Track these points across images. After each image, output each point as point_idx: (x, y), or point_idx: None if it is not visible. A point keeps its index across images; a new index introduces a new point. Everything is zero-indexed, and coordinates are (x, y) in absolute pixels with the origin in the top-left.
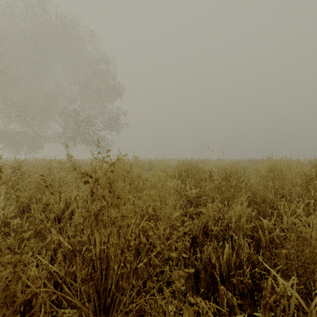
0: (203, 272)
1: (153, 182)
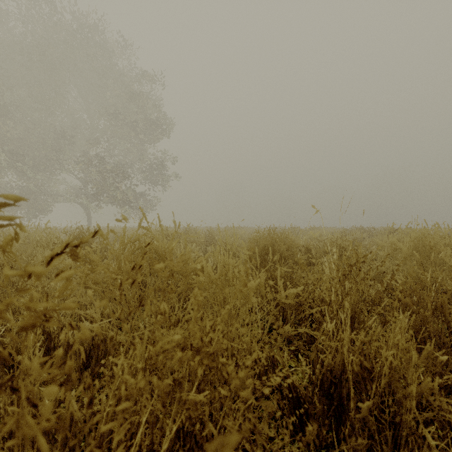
0: None
1: (211, 275)
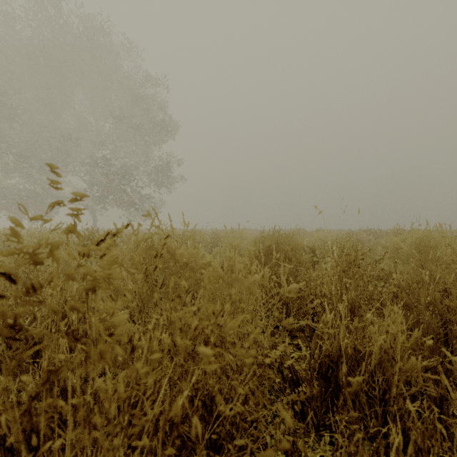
0: None
1: (218, 270)
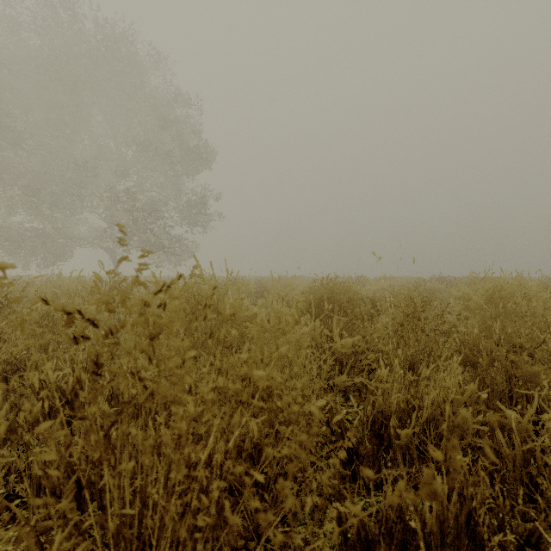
0: (383, 542)
1: (265, 323)
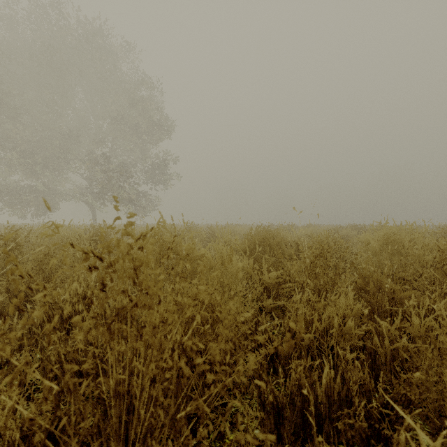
0: (288, 408)
1: (211, 261)
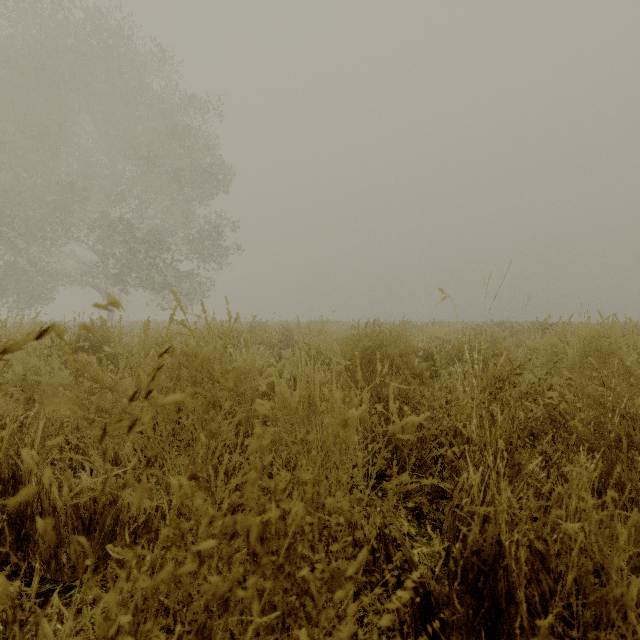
0: None
1: (286, 398)
